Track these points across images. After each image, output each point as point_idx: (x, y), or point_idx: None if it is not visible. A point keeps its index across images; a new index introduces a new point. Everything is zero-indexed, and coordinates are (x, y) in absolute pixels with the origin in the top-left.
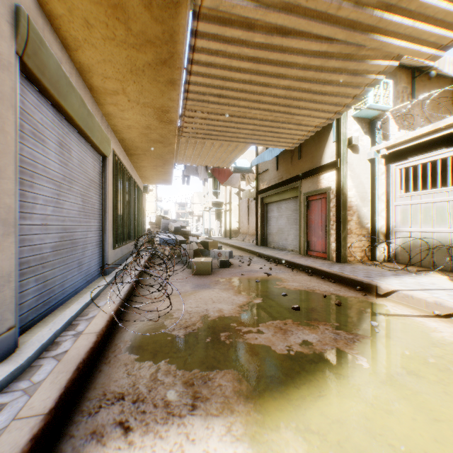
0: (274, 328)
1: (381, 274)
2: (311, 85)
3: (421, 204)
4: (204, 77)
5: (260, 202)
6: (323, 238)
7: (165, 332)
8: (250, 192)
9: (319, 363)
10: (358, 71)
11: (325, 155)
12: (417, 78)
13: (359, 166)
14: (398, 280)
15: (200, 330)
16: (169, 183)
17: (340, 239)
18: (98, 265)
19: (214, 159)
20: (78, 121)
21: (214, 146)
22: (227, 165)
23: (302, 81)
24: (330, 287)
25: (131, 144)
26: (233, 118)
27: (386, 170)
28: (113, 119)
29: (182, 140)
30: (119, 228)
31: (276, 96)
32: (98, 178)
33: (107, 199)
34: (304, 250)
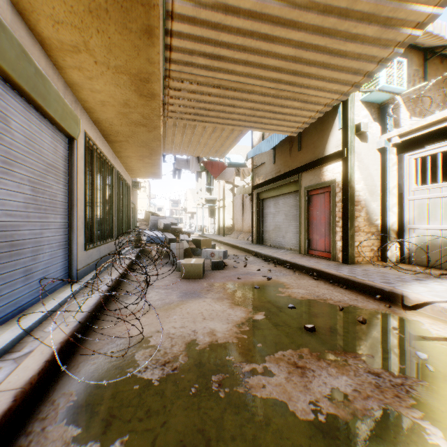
0: (286, 365)
1: (401, 279)
2: (329, 42)
3: (441, 197)
4: (190, 25)
5: (255, 198)
6: (327, 236)
7: (132, 373)
8: (244, 188)
9: (370, 443)
10: (391, 21)
11: (330, 144)
12: (429, 61)
13: (368, 156)
14: (424, 287)
15: (183, 369)
16: (159, 177)
17: (347, 237)
18: (62, 271)
19: (206, 148)
20: (18, 79)
21: (206, 131)
22: (221, 156)
23: (318, 34)
24: (343, 294)
25: (109, 127)
26: (229, 92)
27: (398, 161)
28: (82, 92)
29: (168, 123)
30: (96, 225)
31: (283, 59)
32: (62, 164)
33: (75, 190)
34: (305, 249)
